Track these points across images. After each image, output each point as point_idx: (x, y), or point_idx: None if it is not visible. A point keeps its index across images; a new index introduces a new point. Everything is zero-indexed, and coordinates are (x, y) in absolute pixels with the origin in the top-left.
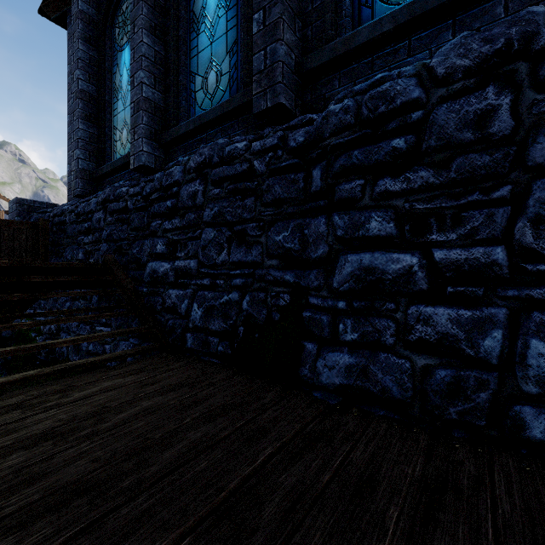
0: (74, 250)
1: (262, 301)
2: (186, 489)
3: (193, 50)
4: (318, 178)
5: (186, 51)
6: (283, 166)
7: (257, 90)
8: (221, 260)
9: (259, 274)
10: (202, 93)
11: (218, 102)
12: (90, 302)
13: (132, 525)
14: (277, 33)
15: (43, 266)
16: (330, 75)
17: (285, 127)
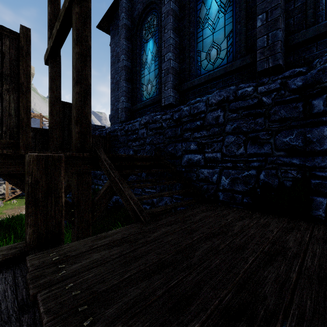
0: (125, 150)
1: (274, 174)
2: (326, 258)
3: (199, 38)
4: (320, 105)
5: (194, 39)
6: (287, 99)
7: (261, 58)
8: (240, 152)
9: (271, 160)
10: (206, 61)
11: (218, 66)
12: (139, 177)
13: (322, 269)
14: (277, 25)
15: (136, 157)
16: (309, 45)
17: (281, 77)
